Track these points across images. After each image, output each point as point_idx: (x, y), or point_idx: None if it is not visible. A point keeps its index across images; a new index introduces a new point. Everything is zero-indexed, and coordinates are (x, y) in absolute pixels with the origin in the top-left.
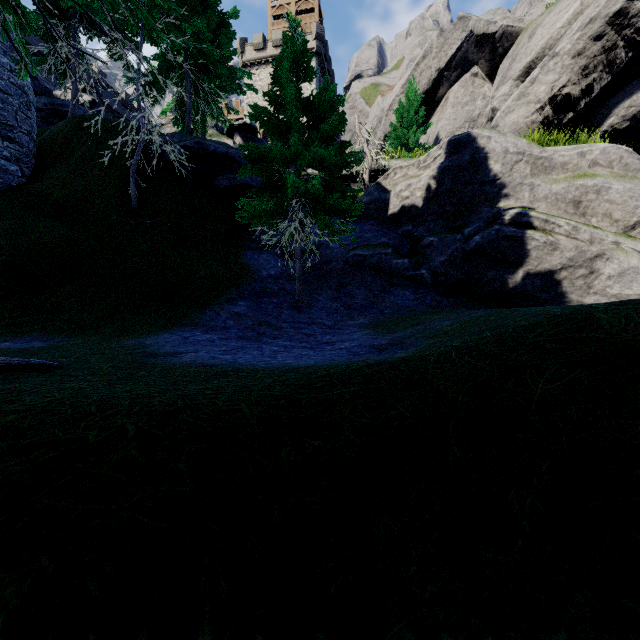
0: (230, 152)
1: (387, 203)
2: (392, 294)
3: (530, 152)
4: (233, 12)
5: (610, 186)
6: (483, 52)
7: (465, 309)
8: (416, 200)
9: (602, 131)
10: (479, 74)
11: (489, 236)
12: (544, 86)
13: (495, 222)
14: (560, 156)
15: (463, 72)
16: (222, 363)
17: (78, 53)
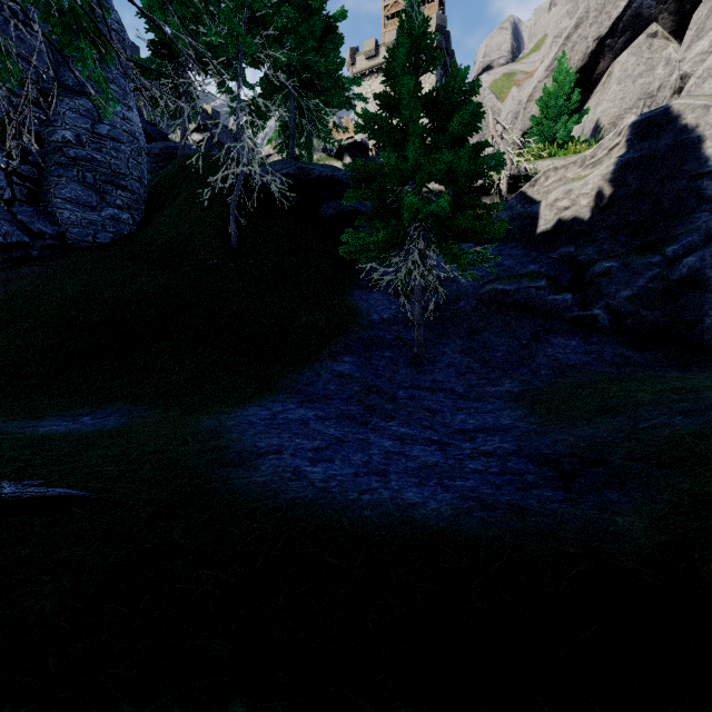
0: (336, 175)
1: (535, 218)
2: (549, 344)
3: None
4: (340, 13)
5: None
6: (665, 2)
7: (675, 371)
8: (580, 211)
9: None
10: (659, 33)
11: None
12: None
13: None
14: None
15: (634, 35)
16: (305, 496)
17: (187, 91)
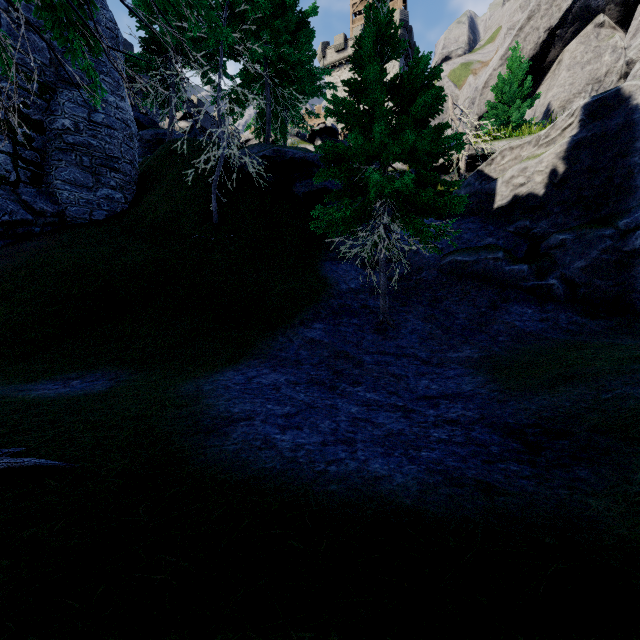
0: (308, 156)
1: (492, 194)
2: (506, 312)
3: None
4: (312, 9)
5: None
6: None
7: (629, 338)
8: (535, 187)
9: None
10: (606, 23)
11: None
12: None
13: None
14: None
15: (583, 25)
16: (273, 467)
17: (174, 83)
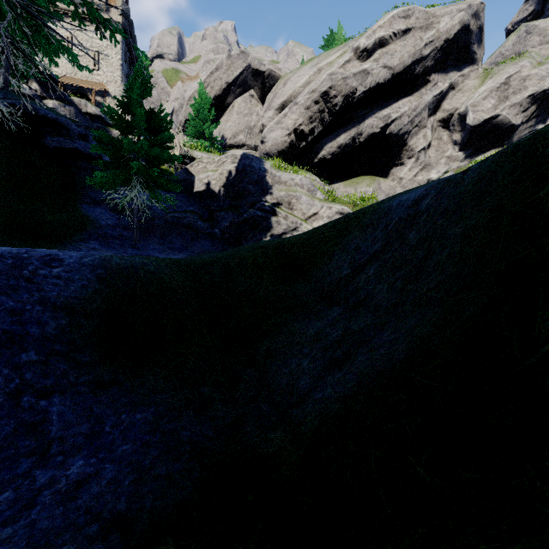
0: (60, 119)
1: (193, 184)
2: (198, 243)
3: (271, 172)
4: None
5: (301, 197)
6: (257, 82)
7: None
8: (212, 186)
9: (319, 157)
10: (255, 96)
11: (251, 214)
12: (291, 121)
13: (254, 207)
14: (284, 178)
15: (244, 91)
16: None
17: None
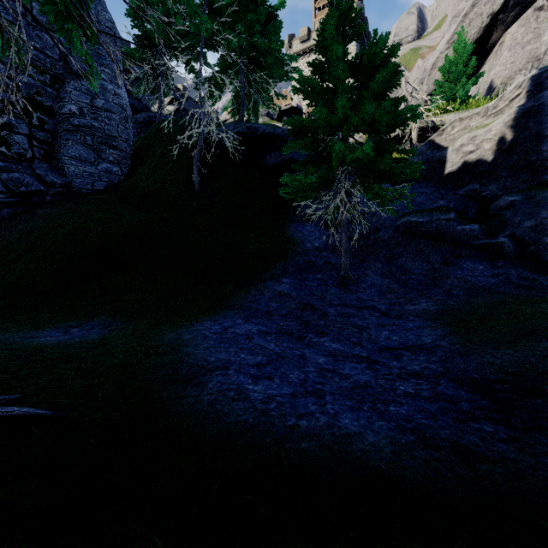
0: (277, 132)
1: (443, 161)
2: (458, 268)
3: None
4: (280, 3)
5: None
6: None
7: None
8: (484, 153)
9: None
10: (545, 6)
11: None
12: None
13: None
14: None
15: (523, 9)
16: (245, 421)
17: (162, 72)
